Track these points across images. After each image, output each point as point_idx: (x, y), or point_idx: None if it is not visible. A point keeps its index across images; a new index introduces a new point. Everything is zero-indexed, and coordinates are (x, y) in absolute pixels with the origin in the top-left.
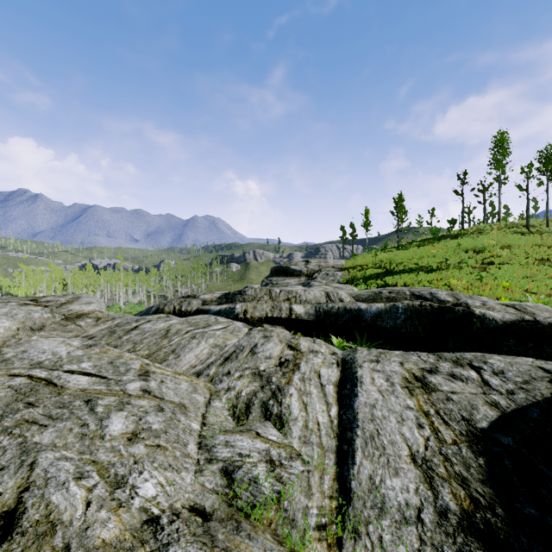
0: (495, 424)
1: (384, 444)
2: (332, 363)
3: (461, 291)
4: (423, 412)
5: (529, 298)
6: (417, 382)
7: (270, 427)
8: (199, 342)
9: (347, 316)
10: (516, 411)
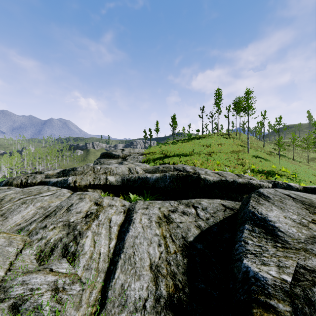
0: (196, 238)
1: (136, 261)
2: (121, 212)
3: (199, 166)
4: (163, 236)
5: (226, 169)
6: (164, 218)
7: (64, 262)
8: (28, 206)
9: (140, 181)
10: (207, 229)
